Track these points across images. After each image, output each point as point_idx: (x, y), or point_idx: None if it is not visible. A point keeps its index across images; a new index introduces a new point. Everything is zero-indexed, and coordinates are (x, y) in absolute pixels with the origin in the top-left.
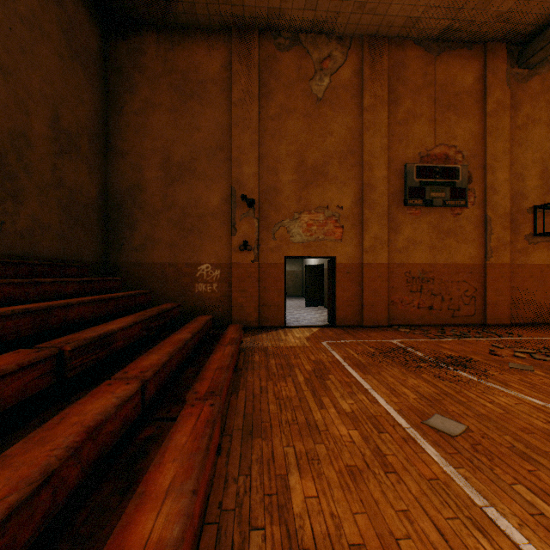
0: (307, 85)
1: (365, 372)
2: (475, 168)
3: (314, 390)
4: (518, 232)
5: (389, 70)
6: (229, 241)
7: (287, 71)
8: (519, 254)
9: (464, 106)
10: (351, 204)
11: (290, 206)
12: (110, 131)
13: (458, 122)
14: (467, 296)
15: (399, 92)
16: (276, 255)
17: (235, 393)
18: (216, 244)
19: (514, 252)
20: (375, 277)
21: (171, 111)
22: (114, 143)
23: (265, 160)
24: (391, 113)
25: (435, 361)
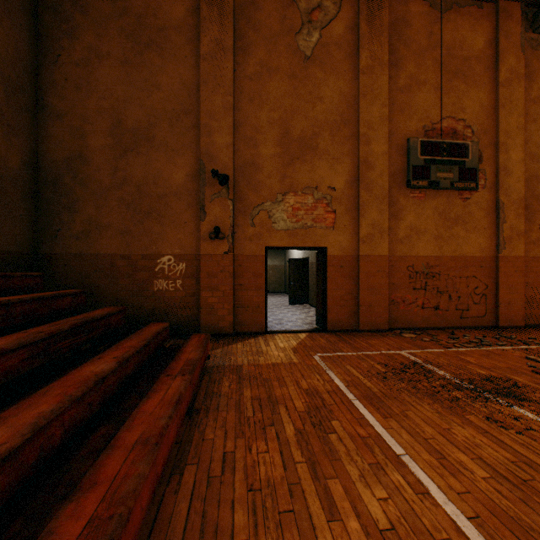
0: (292, 39)
1: (384, 413)
2: (486, 145)
3: (312, 461)
4: (533, 220)
5: (389, 27)
6: (196, 227)
7: (268, 21)
8: (534, 246)
9: (474, 73)
10: (345, 184)
11: (273, 186)
12: (42, 86)
13: (467, 92)
14: (476, 294)
15: (400, 53)
16: (255, 245)
17: (178, 473)
18: (181, 231)
19: (528, 243)
20: (373, 271)
21: (123, 63)
22: (48, 100)
23: (242, 128)
24: (391, 77)
25: (472, 387)
